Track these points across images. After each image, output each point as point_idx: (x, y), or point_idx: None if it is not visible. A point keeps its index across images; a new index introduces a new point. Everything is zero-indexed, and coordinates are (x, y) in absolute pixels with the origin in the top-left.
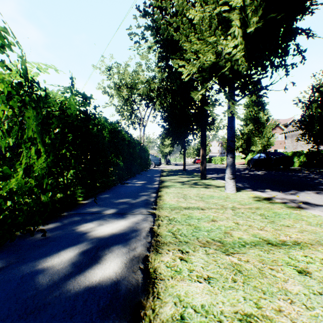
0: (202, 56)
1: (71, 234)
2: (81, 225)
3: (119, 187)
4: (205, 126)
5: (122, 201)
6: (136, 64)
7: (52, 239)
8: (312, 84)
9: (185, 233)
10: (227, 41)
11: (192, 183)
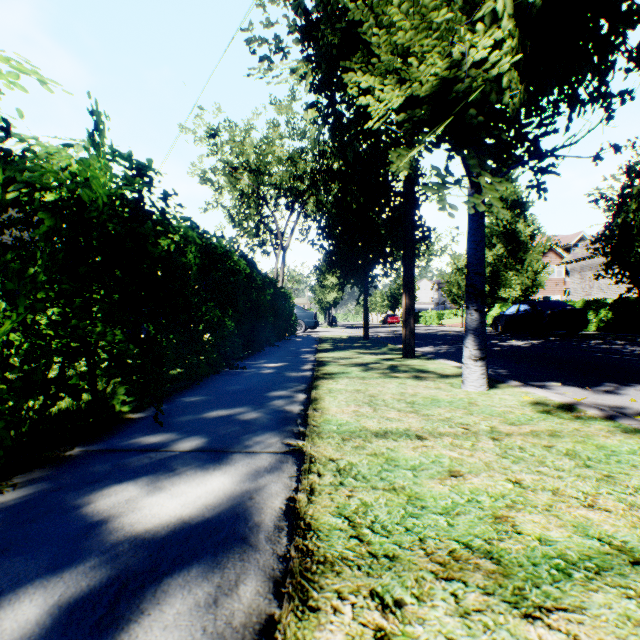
0: (416, 65)
1: (63, 524)
2: (102, 490)
3: (226, 378)
4: (411, 245)
5: (227, 413)
6: (267, 123)
7: (0, 547)
8: (628, 162)
9: (386, 520)
10: (475, 35)
11: (385, 368)
